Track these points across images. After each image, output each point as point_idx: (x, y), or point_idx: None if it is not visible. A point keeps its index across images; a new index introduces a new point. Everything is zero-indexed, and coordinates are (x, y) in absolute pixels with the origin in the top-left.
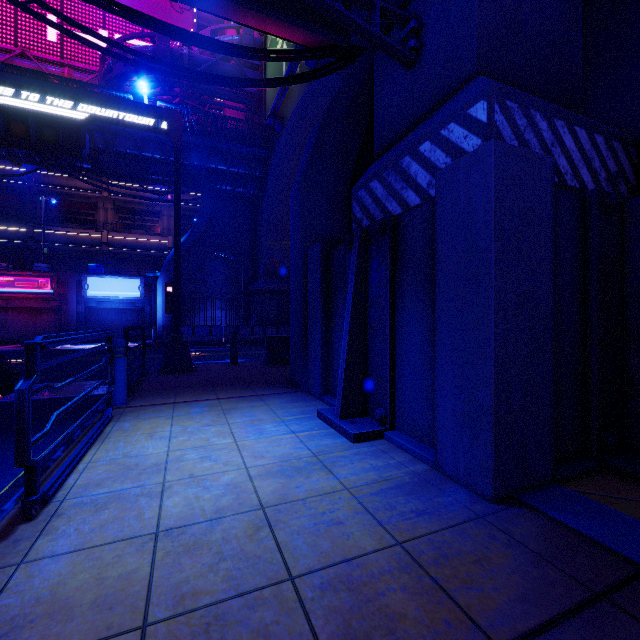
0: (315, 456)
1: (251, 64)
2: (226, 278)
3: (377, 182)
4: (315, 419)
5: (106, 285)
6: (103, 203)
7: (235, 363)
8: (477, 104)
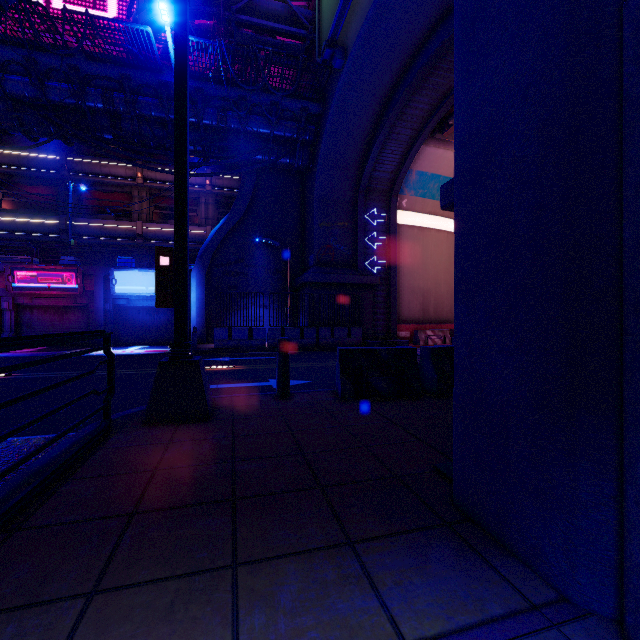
0: None
1: (299, 6)
2: (269, 270)
3: None
4: None
5: (135, 280)
6: (138, 191)
7: (285, 396)
8: None
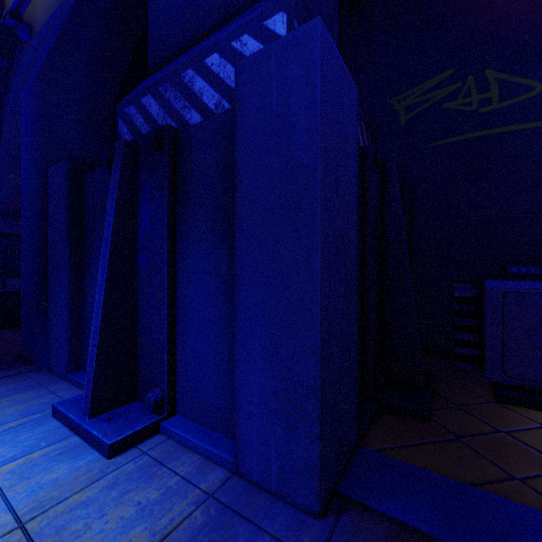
0: (20, 527)
1: None
2: None
3: (151, 97)
4: (47, 422)
5: None
6: None
7: None
8: (275, 15)
